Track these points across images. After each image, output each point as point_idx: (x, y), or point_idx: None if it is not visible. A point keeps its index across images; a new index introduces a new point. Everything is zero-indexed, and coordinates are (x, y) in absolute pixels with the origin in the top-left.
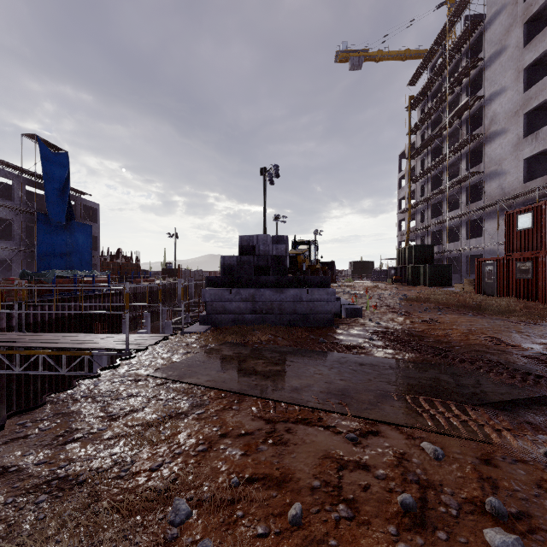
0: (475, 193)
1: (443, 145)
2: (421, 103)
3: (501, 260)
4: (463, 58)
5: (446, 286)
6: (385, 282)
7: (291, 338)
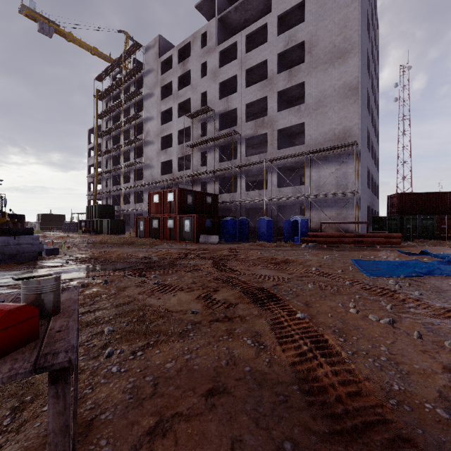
0: (140, 174)
1: (121, 136)
2: (106, 98)
3: (147, 218)
4: (133, 85)
5: (122, 234)
6: (76, 232)
7: (5, 269)
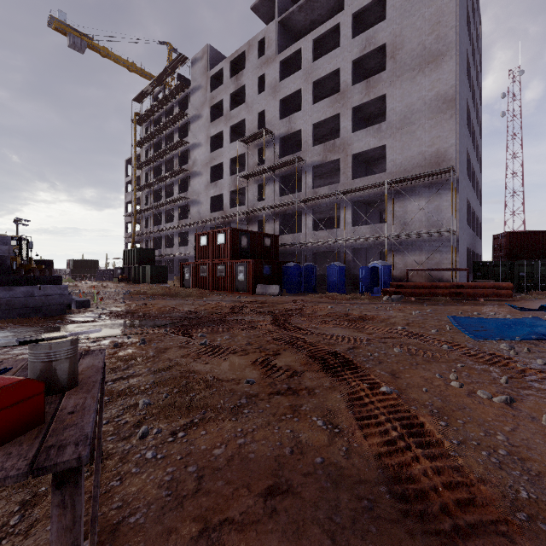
0: (185, 212)
1: (163, 167)
2: (146, 123)
3: (193, 264)
4: (177, 105)
5: (164, 283)
6: (112, 281)
7: (28, 324)
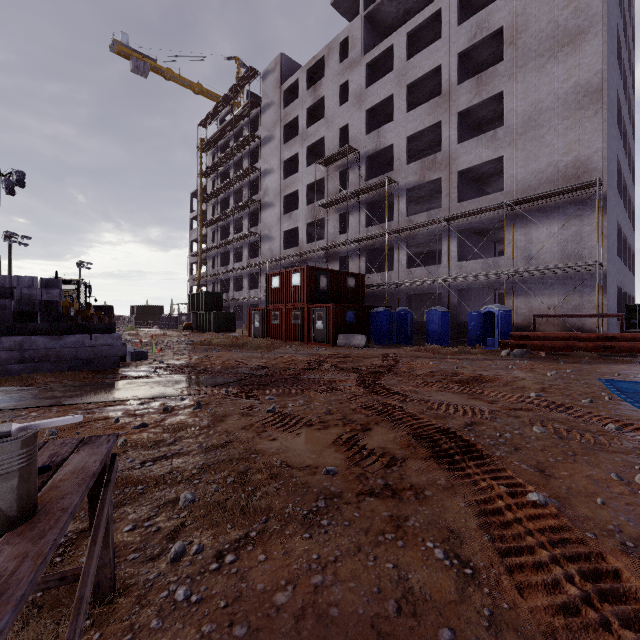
0: (255, 250)
1: (231, 199)
2: (213, 150)
3: (264, 309)
4: (246, 127)
5: (232, 332)
6: (176, 329)
7: (77, 379)
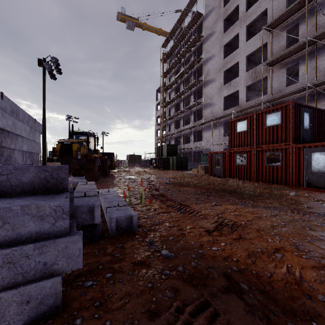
0: (198, 116)
1: (181, 86)
2: (169, 60)
3: (226, 152)
4: (192, 35)
5: (185, 170)
6: (149, 168)
7: None
